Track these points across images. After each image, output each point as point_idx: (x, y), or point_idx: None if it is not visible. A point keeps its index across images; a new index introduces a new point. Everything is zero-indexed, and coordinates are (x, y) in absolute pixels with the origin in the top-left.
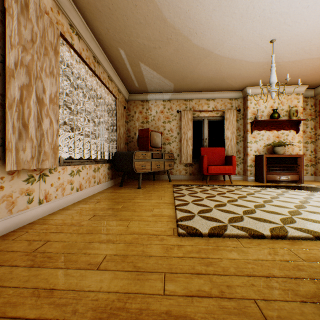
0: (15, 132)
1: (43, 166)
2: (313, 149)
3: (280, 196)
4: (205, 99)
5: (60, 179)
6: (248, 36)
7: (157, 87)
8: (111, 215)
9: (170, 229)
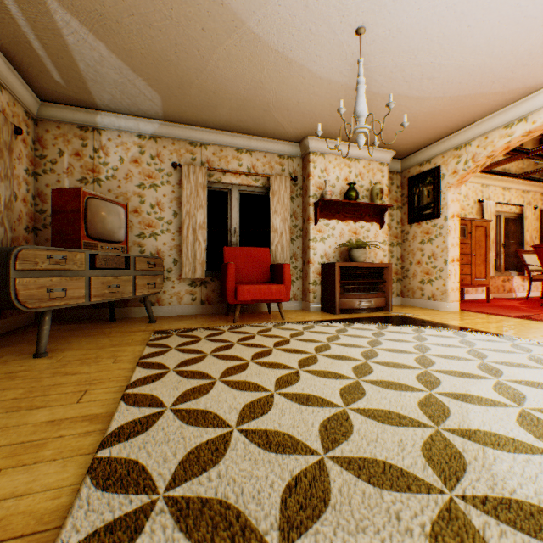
0: None
1: None
2: (400, 255)
3: (376, 348)
4: (233, 148)
5: None
6: None
7: (119, 96)
8: None
9: None
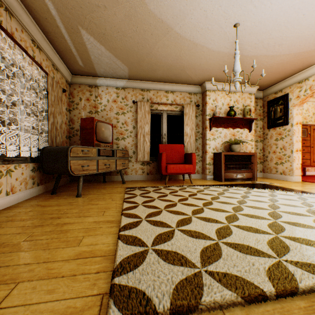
0: None
1: None
2: (262, 148)
3: (245, 199)
4: (164, 90)
5: None
6: (213, 13)
7: (108, 69)
8: None
9: (95, 299)
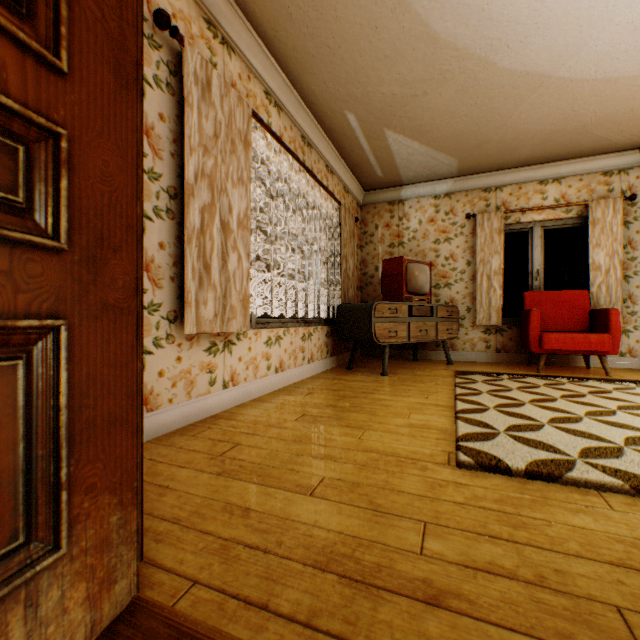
0: (195, 277)
1: (229, 329)
2: None
3: None
4: (534, 181)
5: (251, 351)
6: None
7: (420, 171)
8: (332, 416)
9: (441, 452)
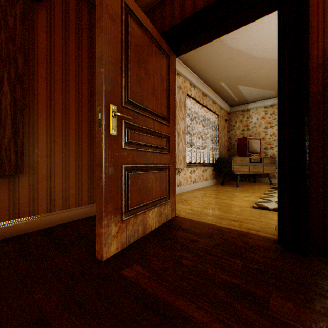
0: None
1: (179, 167)
2: None
3: None
4: None
5: (185, 175)
6: None
7: (256, 97)
8: (214, 196)
9: (249, 205)
